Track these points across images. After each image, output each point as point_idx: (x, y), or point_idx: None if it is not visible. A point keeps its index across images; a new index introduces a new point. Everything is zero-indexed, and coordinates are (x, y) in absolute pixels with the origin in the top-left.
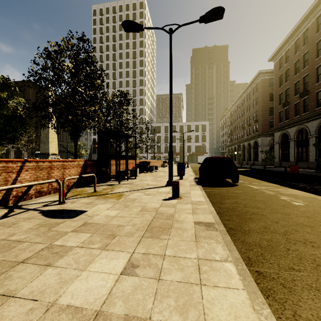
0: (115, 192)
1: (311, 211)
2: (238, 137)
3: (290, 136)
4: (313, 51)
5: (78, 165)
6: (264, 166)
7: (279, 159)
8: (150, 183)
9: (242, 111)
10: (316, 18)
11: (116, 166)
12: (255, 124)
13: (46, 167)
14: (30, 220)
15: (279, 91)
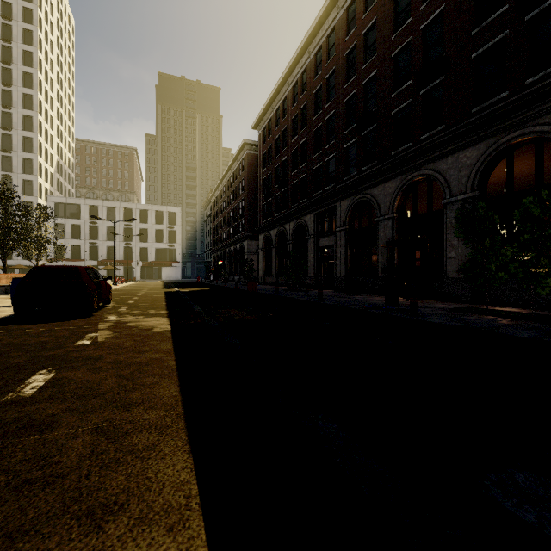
0: None
1: (60, 354)
2: (225, 238)
3: (273, 241)
4: (290, 130)
5: None
6: (236, 283)
7: (263, 273)
8: None
9: (228, 197)
10: (292, 87)
11: None
12: (241, 219)
13: None
14: None
15: (263, 175)
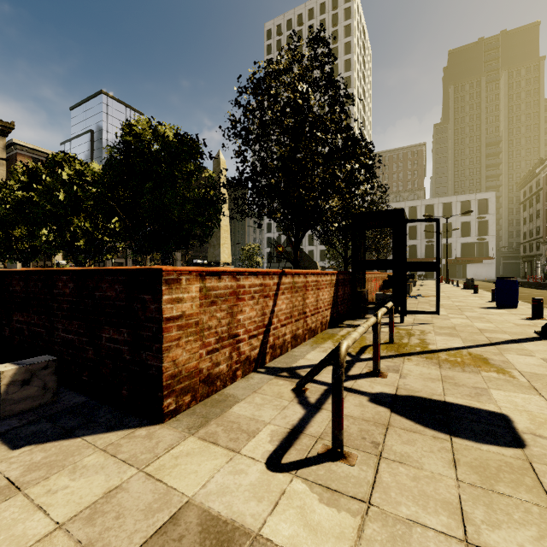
0: (445, 348)
1: None
2: None
3: None
4: None
5: (330, 283)
6: None
7: None
8: (475, 324)
9: None
10: None
11: (393, 285)
12: None
13: (301, 287)
14: (400, 436)
15: None
